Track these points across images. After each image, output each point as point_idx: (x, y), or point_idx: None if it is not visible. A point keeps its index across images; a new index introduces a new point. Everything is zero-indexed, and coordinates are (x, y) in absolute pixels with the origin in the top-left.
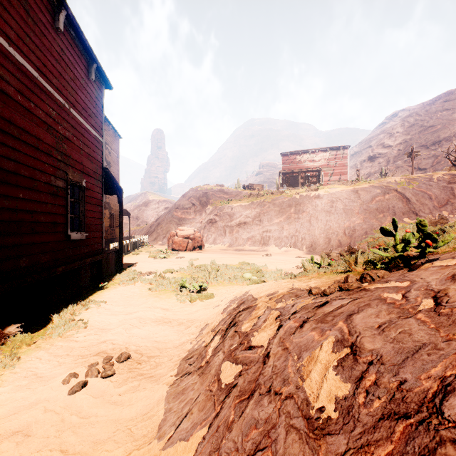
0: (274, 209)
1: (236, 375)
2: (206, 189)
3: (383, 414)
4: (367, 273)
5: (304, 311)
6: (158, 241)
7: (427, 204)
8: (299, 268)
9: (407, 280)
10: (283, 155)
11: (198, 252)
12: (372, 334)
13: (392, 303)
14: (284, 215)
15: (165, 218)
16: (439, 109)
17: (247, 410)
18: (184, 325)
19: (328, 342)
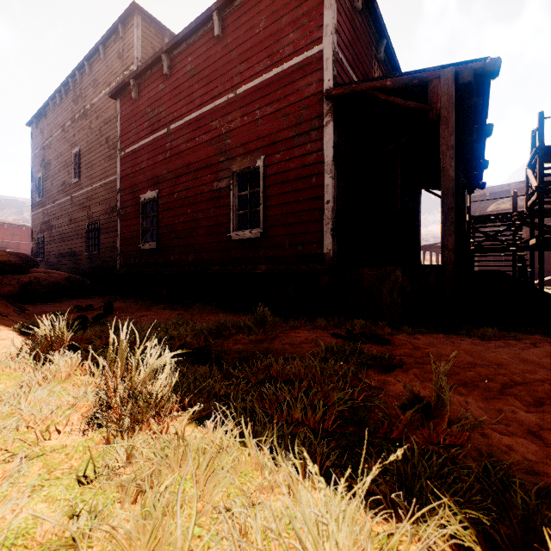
0: None
1: None
2: None
3: None
4: None
5: None
6: None
7: None
8: None
9: None
10: None
11: None
12: None
13: None
14: None
15: None
16: None
17: None
18: None
19: None
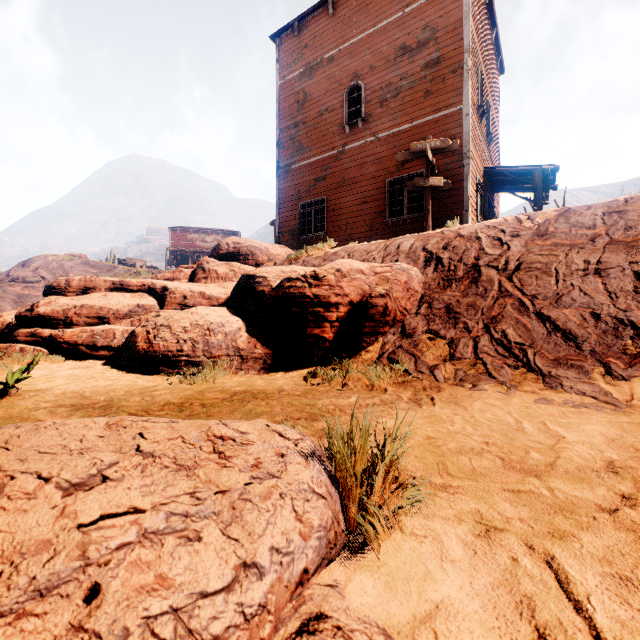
0: None
1: None
2: (62, 259)
3: None
4: None
5: None
6: None
7: None
8: None
9: None
10: (172, 230)
11: None
12: None
13: None
14: None
15: None
16: None
17: None
18: None
19: None
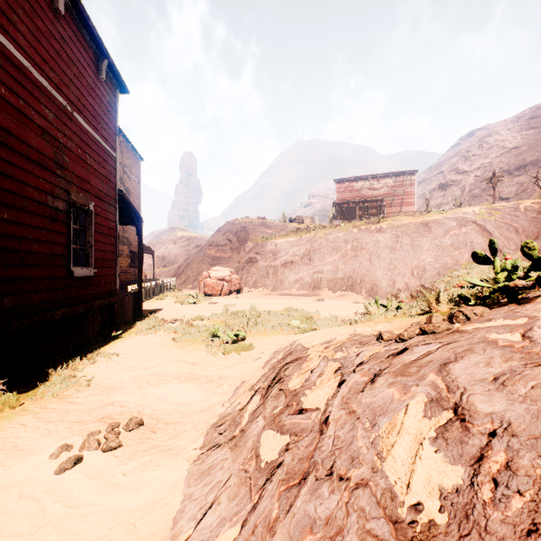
0: (327, 245)
1: (281, 450)
2: (245, 222)
3: (535, 523)
4: (459, 310)
5: (375, 361)
6: (188, 284)
7: (513, 238)
8: (358, 314)
9: (523, 316)
10: (337, 182)
11: (235, 297)
12: (485, 390)
13: (509, 347)
14: (339, 253)
15: (196, 257)
16: (524, 127)
17: (298, 502)
18: (214, 383)
19: (416, 402)
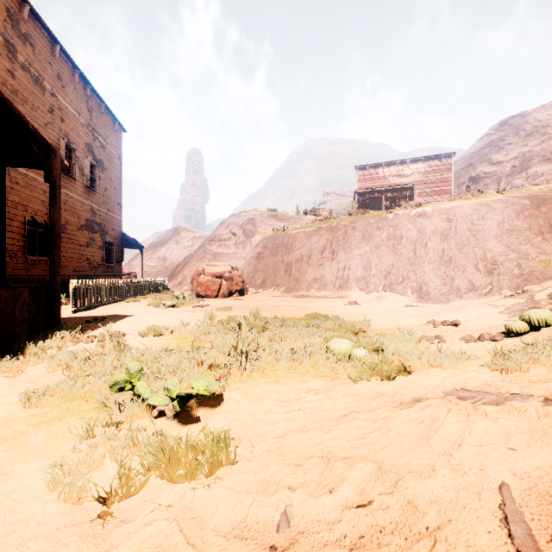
0: (355, 234)
1: None
2: (252, 214)
3: None
4: None
5: None
6: (184, 285)
7: None
8: (440, 325)
9: None
10: (359, 169)
11: (236, 299)
12: None
13: None
14: (371, 243)
15: (195, 254)
16: None
17: None
18: None
19: None
